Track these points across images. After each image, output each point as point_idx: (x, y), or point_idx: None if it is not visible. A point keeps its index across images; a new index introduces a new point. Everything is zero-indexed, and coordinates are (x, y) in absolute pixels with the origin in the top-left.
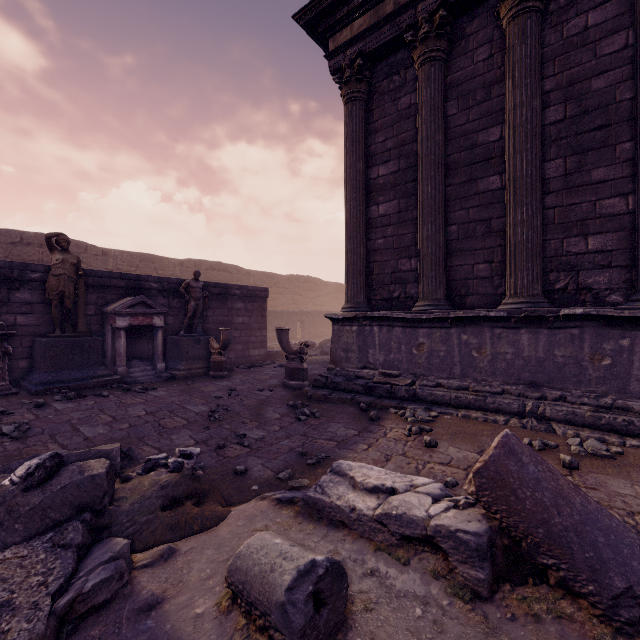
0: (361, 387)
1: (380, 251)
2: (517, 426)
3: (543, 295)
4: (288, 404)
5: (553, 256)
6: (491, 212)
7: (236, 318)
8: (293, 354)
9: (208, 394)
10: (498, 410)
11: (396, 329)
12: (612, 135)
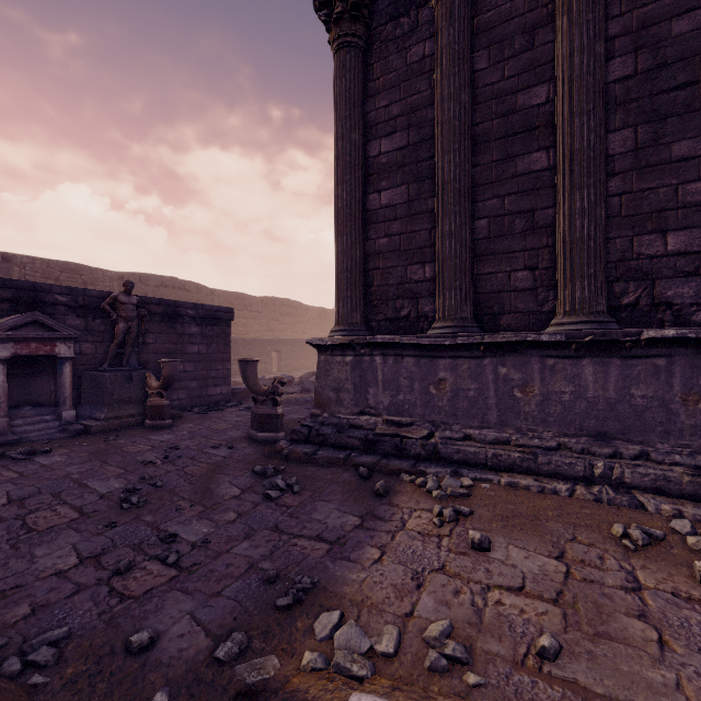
0: (359, 441)
1: (382, 254)
2: (588, 499)
3: (607, 313)
4: (253, 470)
5: (619, 260)
6: (534, 201)
7: (189, 346)
8: (263, 395)
9: (132, 457)
10: (555, 474)
11: (407, 360)
12: (700, 96)
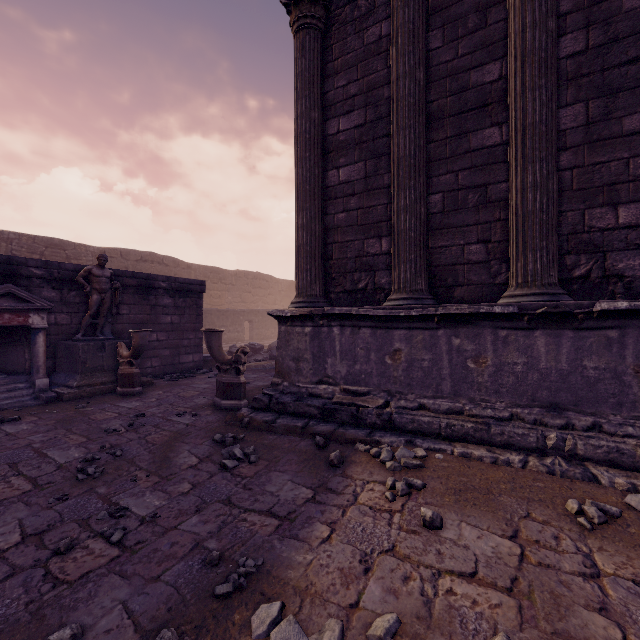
0: (316, 410)
1: (341, 229)
2: (540, 471)
3: (558, 285)
4: (213, 438)
5: (571, 233)
6: (487, 176)
7: (162, 317)
8: (226, 364)
9: (97, 425)
10: (508, 444)
11: (363, 331)
12: None
